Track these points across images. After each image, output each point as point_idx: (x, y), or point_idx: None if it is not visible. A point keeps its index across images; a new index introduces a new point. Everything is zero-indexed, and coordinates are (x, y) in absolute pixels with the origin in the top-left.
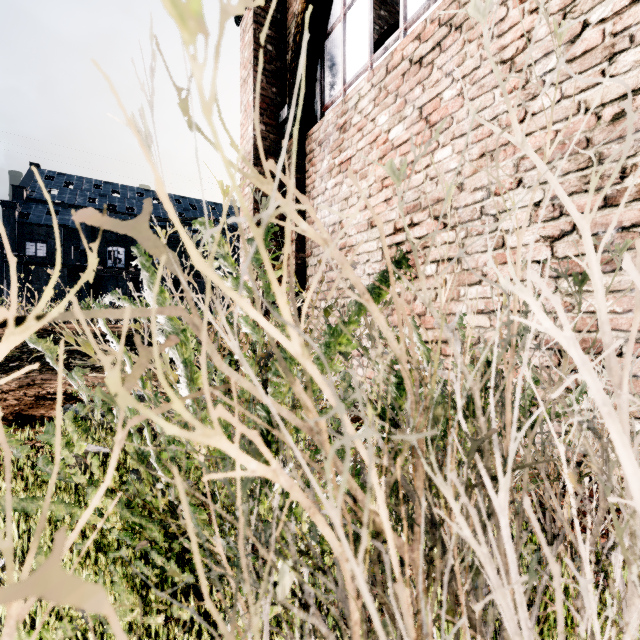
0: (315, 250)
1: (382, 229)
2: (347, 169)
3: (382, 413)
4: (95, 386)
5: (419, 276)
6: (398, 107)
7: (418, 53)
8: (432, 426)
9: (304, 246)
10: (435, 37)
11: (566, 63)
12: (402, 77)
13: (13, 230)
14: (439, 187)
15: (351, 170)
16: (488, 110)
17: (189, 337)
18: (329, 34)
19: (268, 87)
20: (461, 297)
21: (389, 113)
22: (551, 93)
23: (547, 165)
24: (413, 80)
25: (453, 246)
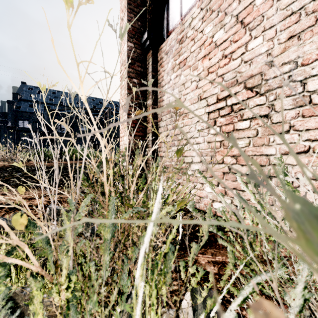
0: (163, 117)
1: None
2: (184, 65)
3: None
4: (32, 199)
5: None
6: (220, 19)
7: None
8: None
9: (157, 115)
10: None
11: None
12: None
13: (12, 114)
14: (252, 67)
15: None
16: (295, 3)
17: None
18: None
19: (136, 21)
20: (271, 143)
21: (213, 24)
22: None
23: None
24: None
25: (264, 107)
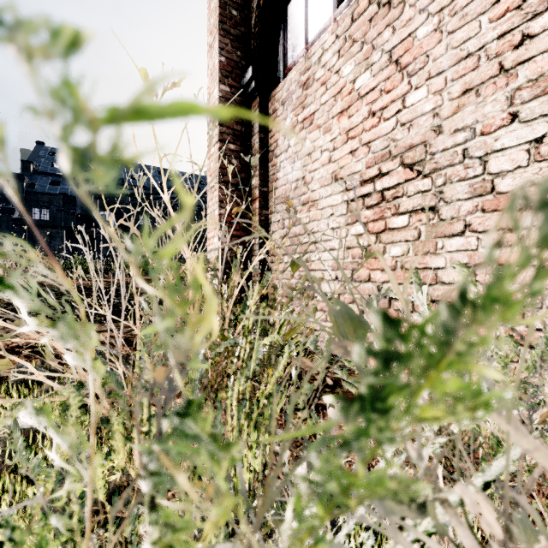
0: (278, 206)
1: None
2: (310, 124)
3: None
4: None
5: None
6: (365, 54)
7: None
8: None
9: (267, 203)
10: None
11: None
12: (369, 22)
13: (22, 198)
14: (412, 132)
15: None
16: (472, 41)
17: None
18: None
19: (233, 51)
20: (438, 250)
21: (355, 62)
22: None
23: None
24: (381, 23)
25: (428, 195)
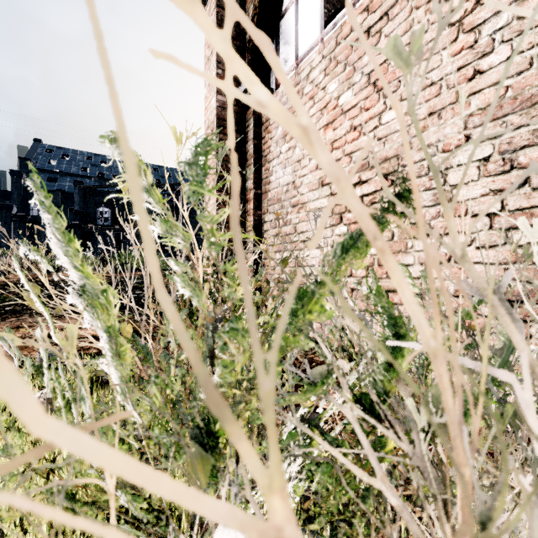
0: (271, 208)
1: (402, 122)
2: None
3: (364, 400)
4: None
5: (444, 213)
6: (347, 75)
7: (366, 23)
8: (443, 430)
9: (261, 204)
10: (383, 7)
11: (517, 20)
12: (351, 47)
13: (19, 194)
14: (387, 146)
15: (350, 5)
16: (435, 71)
17: (111, 300)
18: (283, 15)
19: None
20: (408, 249)
21: (339, 81)
22: (501, 50)
23: (497, 120)
24: (361, 49)
25: None
